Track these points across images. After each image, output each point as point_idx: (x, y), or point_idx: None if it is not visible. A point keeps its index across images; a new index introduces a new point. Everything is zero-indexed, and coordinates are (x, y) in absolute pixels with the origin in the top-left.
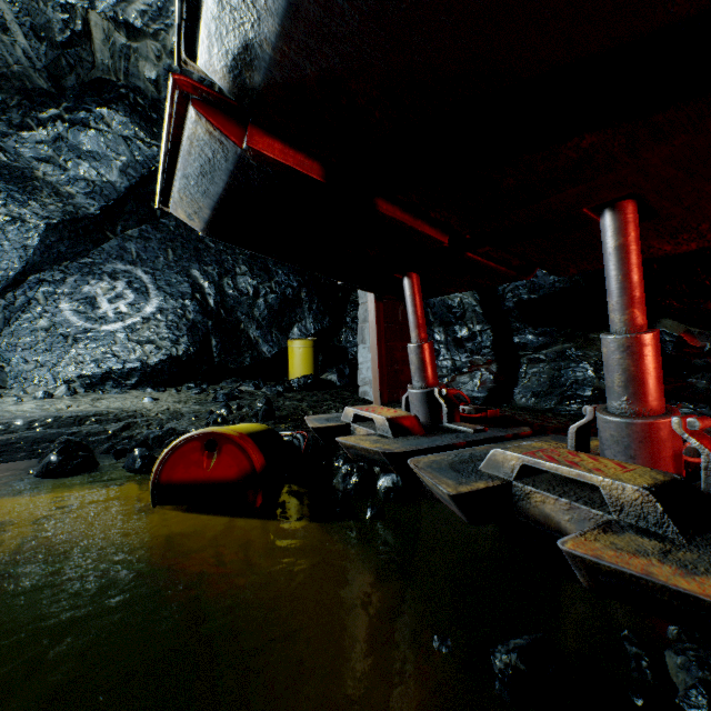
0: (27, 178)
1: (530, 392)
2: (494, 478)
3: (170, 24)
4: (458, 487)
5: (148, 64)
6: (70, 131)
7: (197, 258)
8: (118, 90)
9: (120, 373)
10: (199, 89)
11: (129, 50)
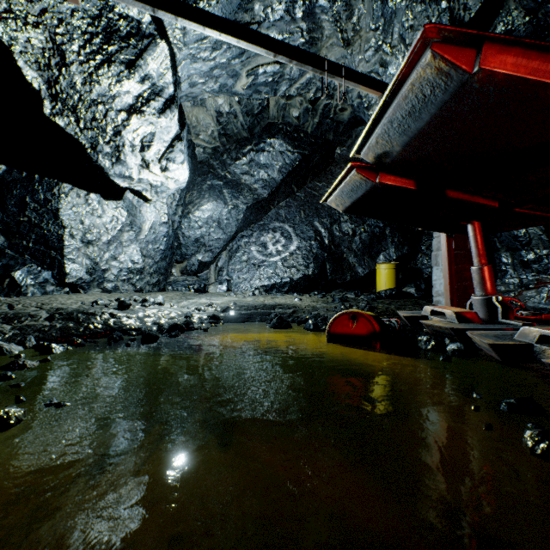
0: (238, 184)
1: None
2: (522, 342)
3: (310, 88)
4: (494, 342)
5: (295, 110)
6: (256, 156)
7: (317, 214)
8: (278, 127)
9: (279, 285)
10: (360, 165)
11: (286, 105)
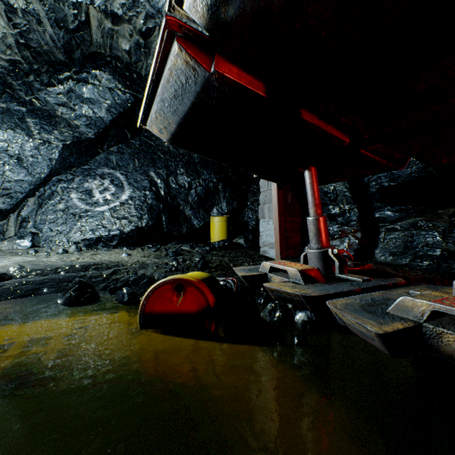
0: (51, 116)
1: (388, 252)
2: (405, 319)
3: (139, 12)
4: (381, 326)
5: (124, 40)
6: (77, 86)
7: (153, 164)
8: (105, 58)
9: (107, 238)
10: (183, 27)
11: (113, 32)
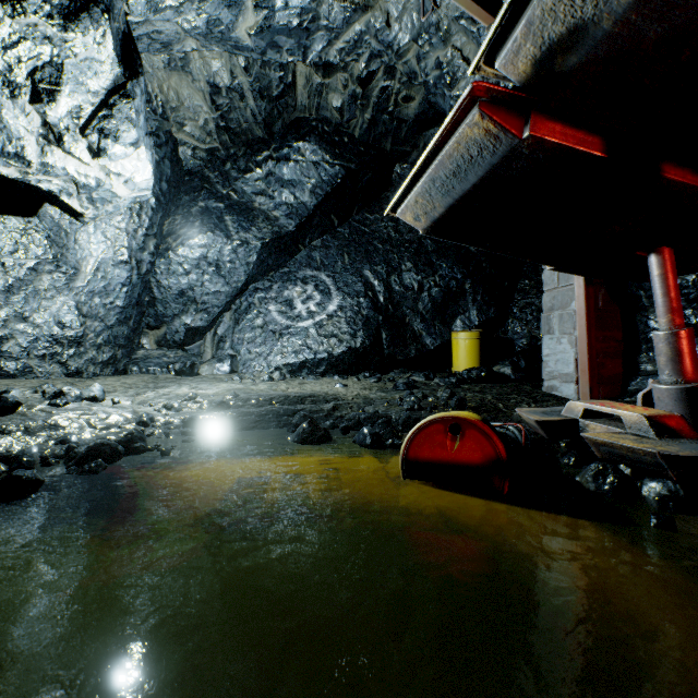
0: (249, 210)
1: None
2: None
3: (361, 53)
4: None
5: (336, 95)
6: (276, 167)
7: (367, 259)
8: (310, 124)
9: (312, 363)
10: (491, 90)
11: (322, 87)
